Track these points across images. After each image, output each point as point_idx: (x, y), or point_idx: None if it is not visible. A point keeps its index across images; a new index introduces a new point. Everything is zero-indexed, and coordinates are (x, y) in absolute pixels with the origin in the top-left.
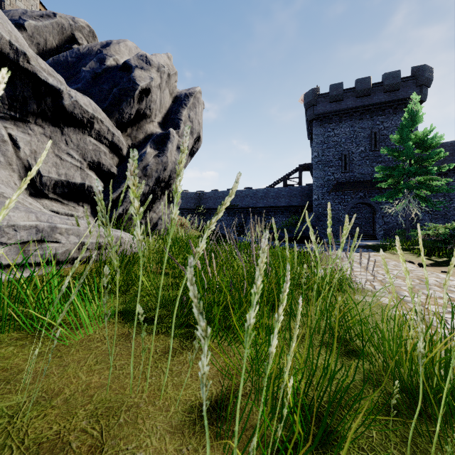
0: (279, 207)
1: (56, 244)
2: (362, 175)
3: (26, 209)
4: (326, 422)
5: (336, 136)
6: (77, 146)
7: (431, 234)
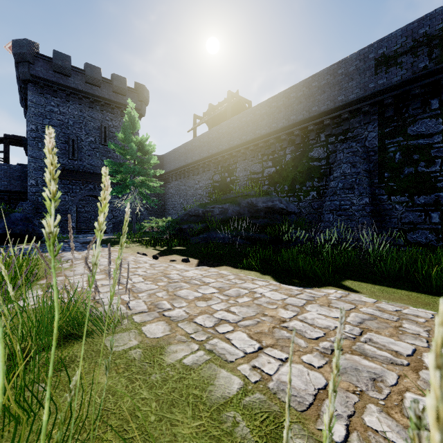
0: None
1: None
2: (93, 166)
3: None
4: None
5: (62, 115)
6: None
7: (155, 226)
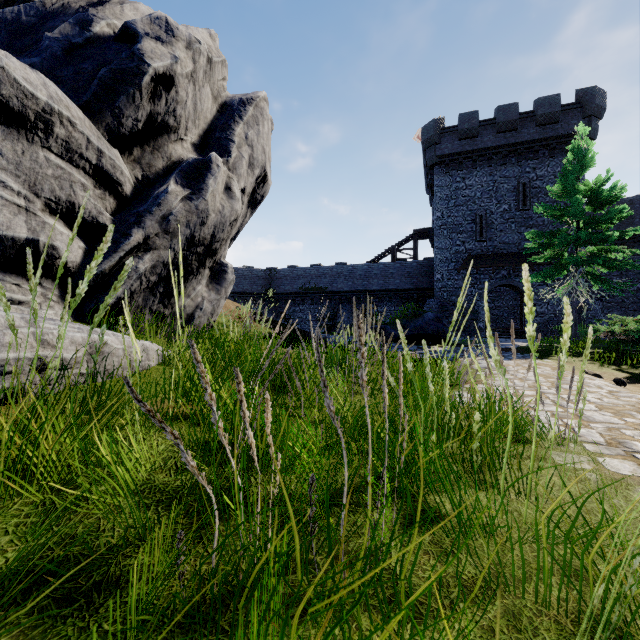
0: (385, 292)
1: None
2: (506, 245)
3: None
4: None
5: (468, 189)
6: (15, 166)
7: (618, 331)
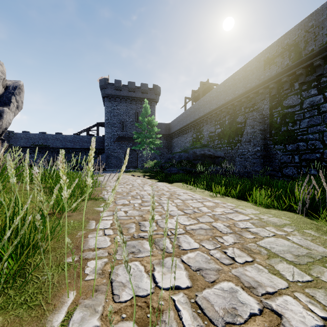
0: (83, 149)
1: None
2: (132, 134)
3: None
4: None
5: (118, 110)
6: None
7: (148, 164)
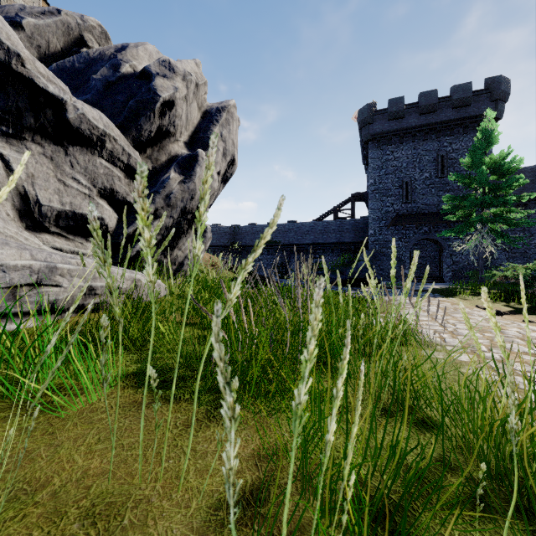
0: (328, 244)
1: (56, 289)
2: (427, 206)
3: (19, 245)
4: (394, 520)
5: (396, 160)
6: (84, 170)
7: (510, 275)
